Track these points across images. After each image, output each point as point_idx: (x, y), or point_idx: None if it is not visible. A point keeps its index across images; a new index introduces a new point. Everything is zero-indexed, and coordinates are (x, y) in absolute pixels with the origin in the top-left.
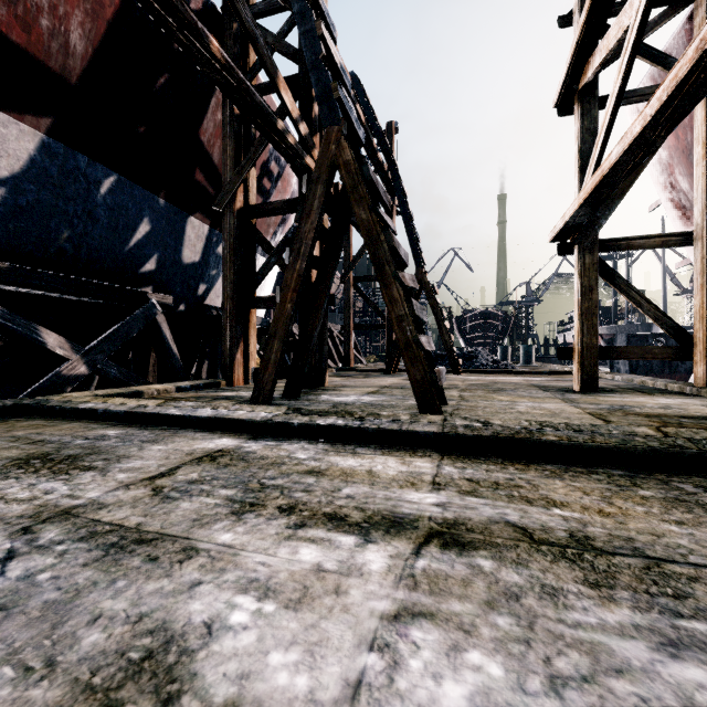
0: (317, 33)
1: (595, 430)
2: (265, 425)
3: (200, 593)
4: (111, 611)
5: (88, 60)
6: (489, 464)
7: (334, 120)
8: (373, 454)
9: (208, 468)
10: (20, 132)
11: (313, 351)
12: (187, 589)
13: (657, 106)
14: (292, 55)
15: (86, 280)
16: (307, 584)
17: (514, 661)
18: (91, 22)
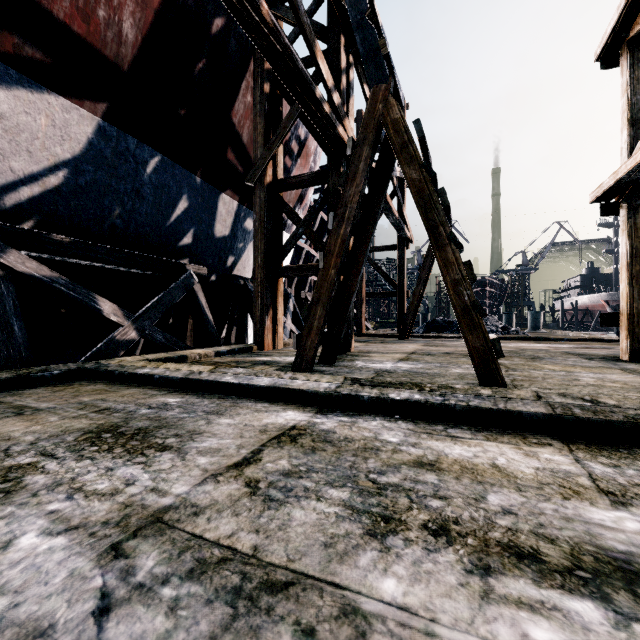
0: None
1: None
2: (330, 397)
3: None
4: None
5: (138, 47)
6: None
7: (381, 79)
8: (476, 439)
9: (294, 453)
10: (80, 116)
11: None
12: None
13: None
14: (319, 32)
15: (135, 252)
16: None
17: None
18: (140, 12)
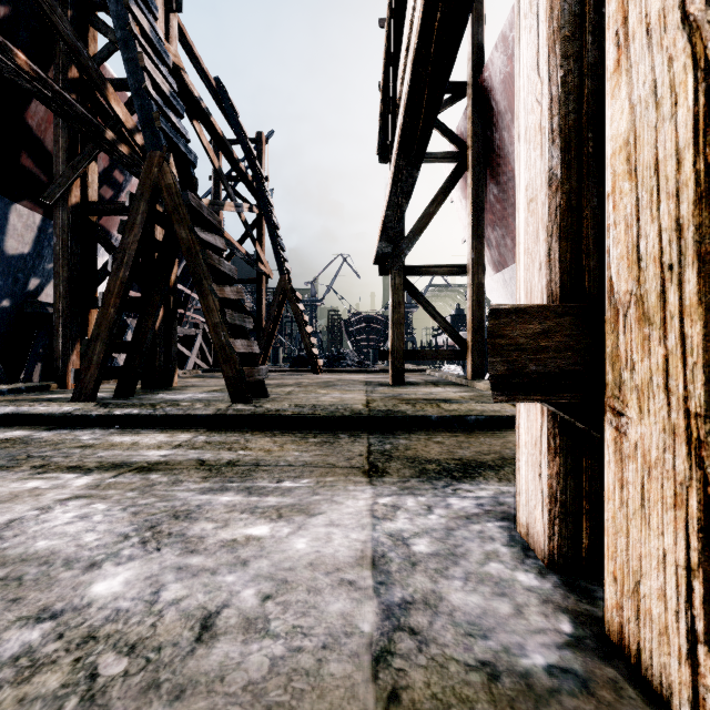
0: (140, 64)
1: (329, 407)
2: (65, 418)
3: None
4: None
5: None
6: (236, 433)
7: (156, 146)
8: (152, 433)
9: None
10: None
11: (157, 353)
12: None
13: (390, 184)
14: None
15: None
16: (19, 495)
17: (117, 504)
18: None
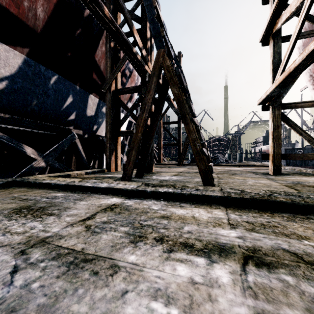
0: (153, 5)
1: (301, 195)
2: (133, 192)
3: (129, 300)
4: (78, 313)
5: (45, 21)
6: (252, 213)
7: (161, 46)
8: (191, 207)
9: (110, 215)
10: (14, 54)
11: None
12: (120, 296)
13: None
14: (137, 20)
15: (44, 123)
16: (190, 293)
17: None
18: (46, 4)
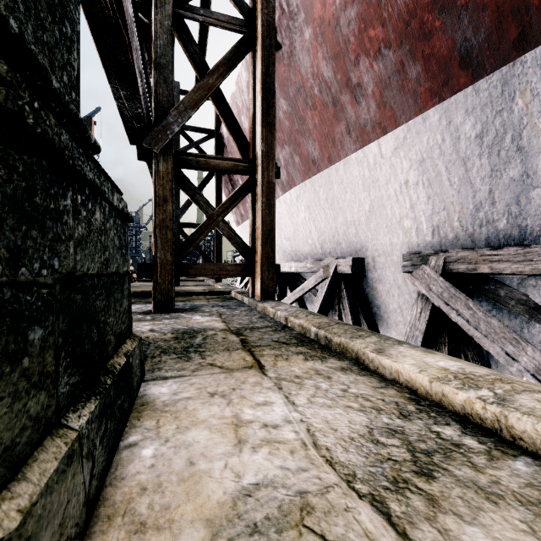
0: None
1: None
2: None
3: None
4: None
5: None
6: None
7: None
8: None
9: None
10: None
11: None
12: None
13: None
14: None
15: None
16: None
17: None
18: None
